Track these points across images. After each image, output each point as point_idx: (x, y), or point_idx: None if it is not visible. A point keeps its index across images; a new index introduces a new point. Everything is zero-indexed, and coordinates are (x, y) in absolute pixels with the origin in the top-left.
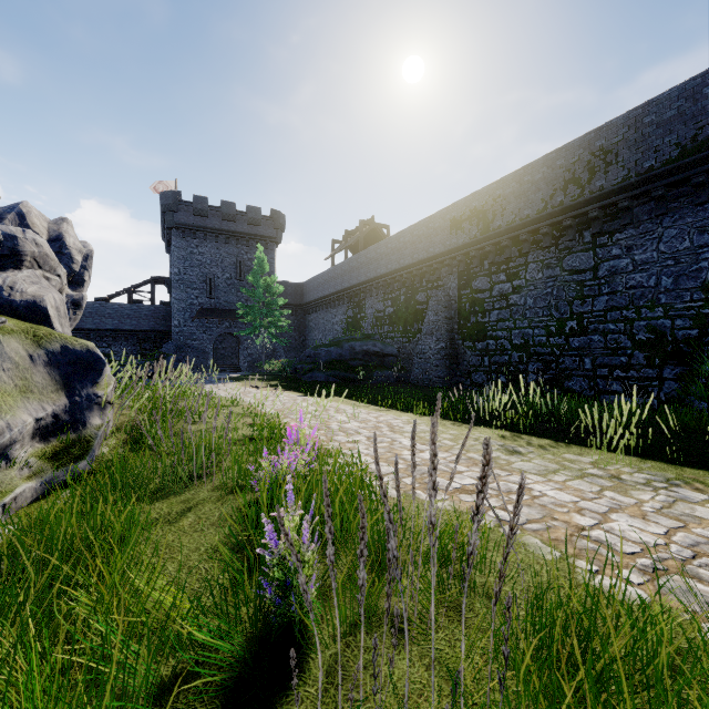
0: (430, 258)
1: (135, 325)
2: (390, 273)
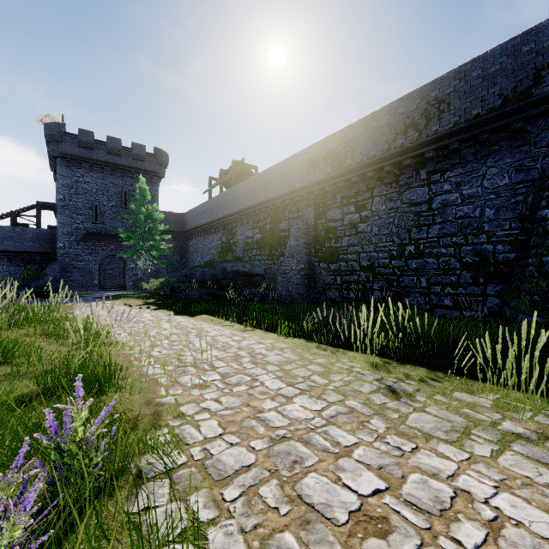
0: (291, 192)
1: (19, 246)
2: (258, 204)
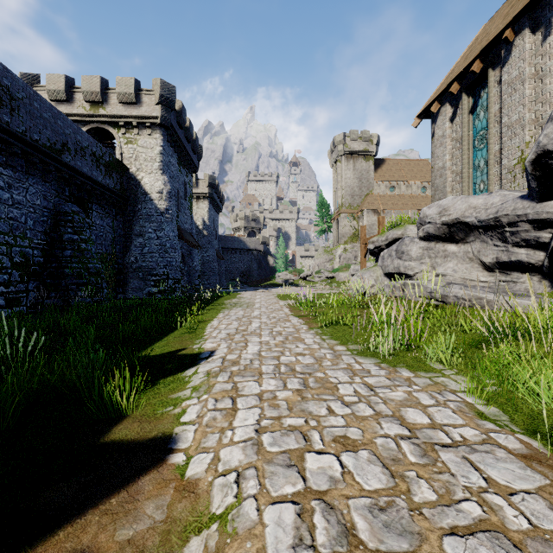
0: None
1: None
2: None
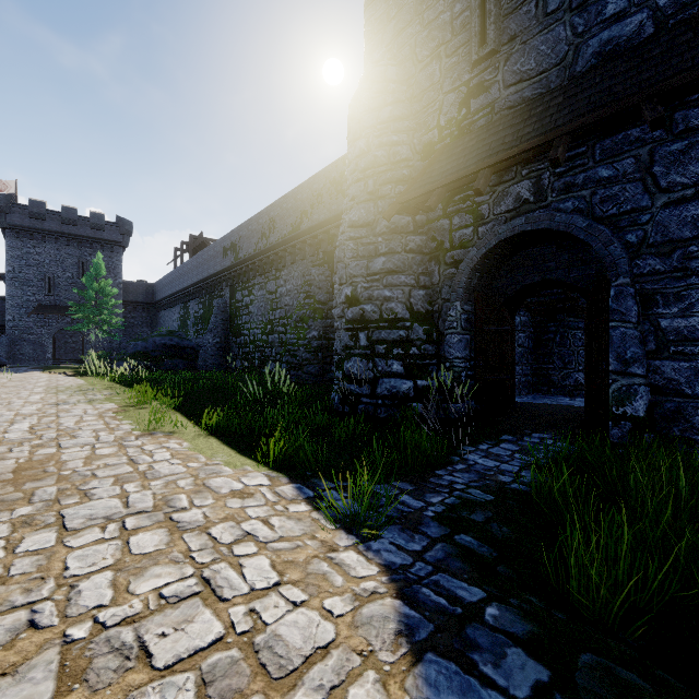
0: (215, 274)
1: None
2: (198, 282)
